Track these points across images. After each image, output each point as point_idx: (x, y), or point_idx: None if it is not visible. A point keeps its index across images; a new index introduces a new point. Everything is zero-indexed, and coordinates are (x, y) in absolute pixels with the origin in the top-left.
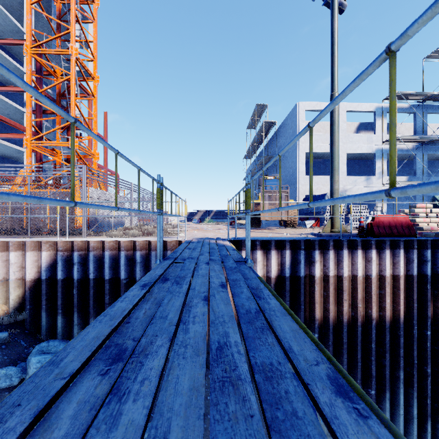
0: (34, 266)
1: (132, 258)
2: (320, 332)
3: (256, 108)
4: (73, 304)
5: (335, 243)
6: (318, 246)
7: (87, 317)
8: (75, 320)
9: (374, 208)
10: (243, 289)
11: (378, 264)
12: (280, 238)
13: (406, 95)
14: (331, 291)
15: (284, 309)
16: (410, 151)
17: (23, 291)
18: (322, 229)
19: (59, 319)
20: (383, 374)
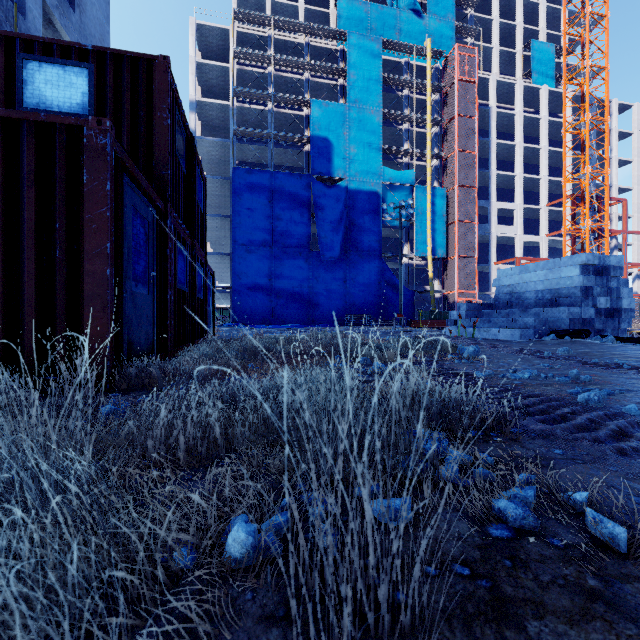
0: None
1: None
2: None
3: None
4: None
5: None
6: None
7: None
8: None
9: None
10: None
11: None
12: None
13: None
14: None
15: None
16: None
17: None
18: None
19: None
20: None
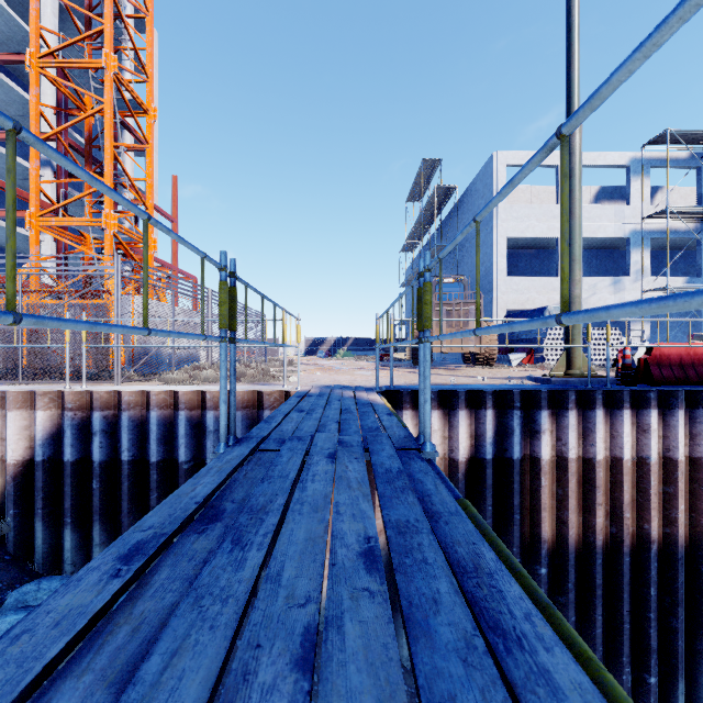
0: (23, 437)
1: (200, 424)
2: (551, 564)
3: (423, 166)
4: (92, 508)
5: (578, 396)
6: (547, 402)
7: (118, 532)
8: (95, 537)
9: (630, 331)
10: (435, 579)
11: (661, 436)
12: (473, 386)
13: (684, 137)
14: (572, 488)
15: (605, 696)
16: (691, 234)
17: (4, 483)
18: (539, 368)
19: (66, 534)
20: (671, 646)
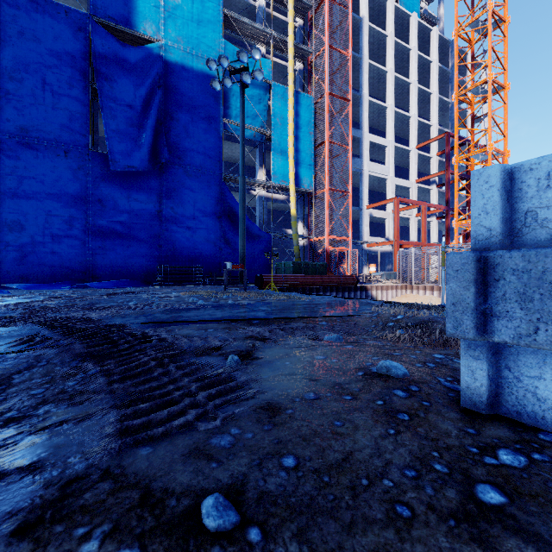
0: None
1: None
2: None
3: None
4: None
5: None
6: None
7: None
8: None
9: None
10: None
11: None
12: None
13: None
14: None
15: None
16: None
17: None
18: None
19: None
20: None
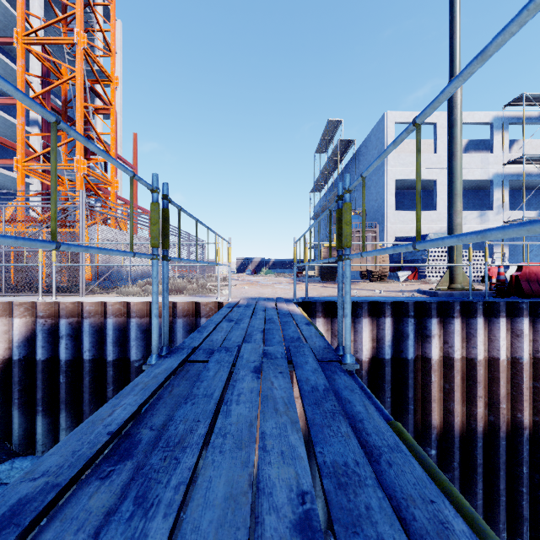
0: (3, 340)
1: (148, 329)
2: (439, 446)
3: (328, 125)
4: (60, 399)
5: (462, 306)
6: (436, 312)
7: (81, 418)
8: (62, 422)
9: (494, 254)
10: None
11: (531, 340)
12: (374, 298)
13: (537, 99)
14: (457, 383)
15: None
16: None
17: None
18: (422, 283)
19: (38, 420)
20: None
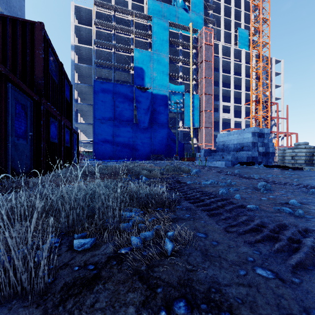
0: None
1: None
2: None
3: None
4: None
5: None
6: None
7: None
8: None
9: None
10: None
11: None
12: None
13: None
14: None
15: None
16: None
17: None
18: None
19: None
20: None
